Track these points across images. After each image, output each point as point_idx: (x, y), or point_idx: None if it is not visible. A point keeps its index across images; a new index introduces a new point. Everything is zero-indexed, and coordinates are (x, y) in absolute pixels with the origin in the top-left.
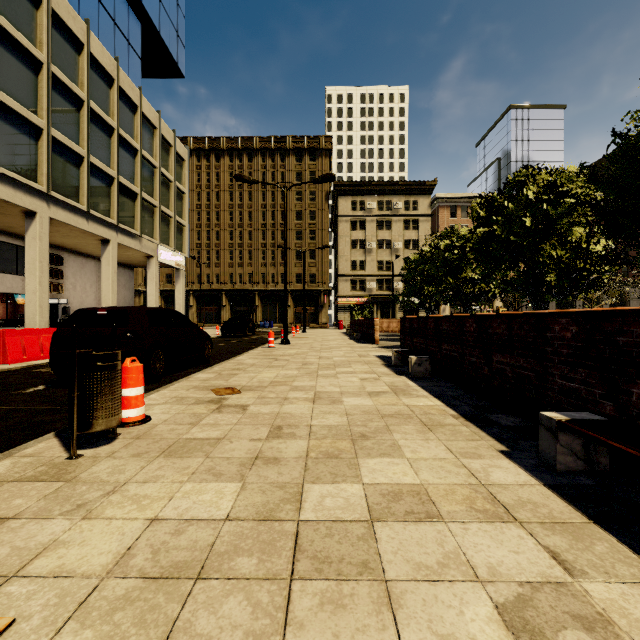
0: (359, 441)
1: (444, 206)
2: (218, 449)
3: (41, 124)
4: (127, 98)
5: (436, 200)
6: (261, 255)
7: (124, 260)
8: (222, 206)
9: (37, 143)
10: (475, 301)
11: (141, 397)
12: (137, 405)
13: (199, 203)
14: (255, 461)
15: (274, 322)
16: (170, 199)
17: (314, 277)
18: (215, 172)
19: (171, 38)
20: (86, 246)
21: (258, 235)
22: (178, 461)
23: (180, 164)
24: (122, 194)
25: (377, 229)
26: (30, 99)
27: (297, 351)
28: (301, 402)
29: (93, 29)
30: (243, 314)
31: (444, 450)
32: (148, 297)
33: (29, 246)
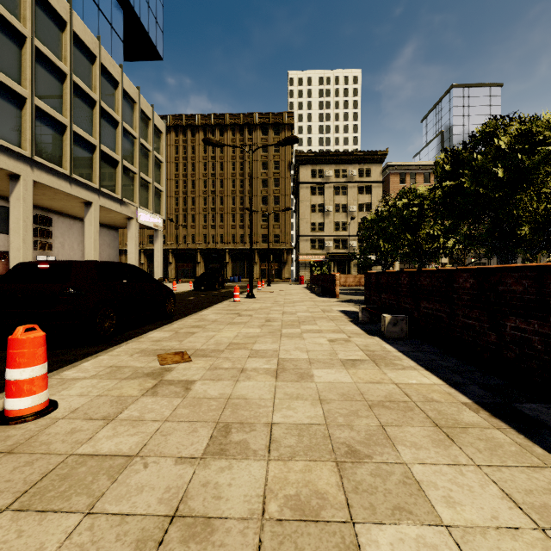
0: (348, 467)
1: (394, 173)
2: (117, 487)
3: (24, 93)
4: (108, 74)
5: (387, 168)
6: (231, 218)
7: (108, 222)
8: (197, 175)
9: (21, 111)
10: (433, 257)
11: (39, 379)
12: (32, 391)
13: (177, 173)
14: (168, 530)
15: (243, 277)
16: (149, 167)
17: (278, 237)
18: (191, 145)
19: (150, 24)
20: (72, 208)
21: (228, 200)
22: (30, 526)
23: (158, 136)
24: (104, 161)
25: (334, 194)
26: (14, 70)
27: (261, 305)
28: (261, 377)
29: (78, 12)
30: (215, 270)
31: (501, 498)
32: (129, 255)
33: (14, 207)
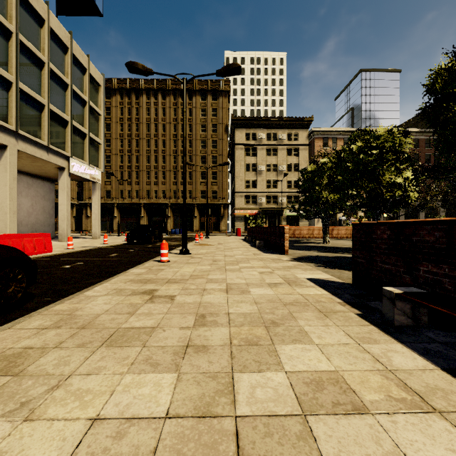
0: None
1: (319, 138)
2: None
3: None
4: (31, 8)
5: (312, 133)
6: (173, 175)
7: (39, 172)
8: (141, 135)
9: None
10: (394, 207)
11: None
12: None
13: (122, 132)
14: None
15: None
16: (84, 117)
17: (216, 193)
18: (135, 108)
19: None
20: None
21: (170, 159)
22: None
23: (96, 88)
24: (24, 102)
25: (266, 155)
26: None
27: (194, 269)
28: None
29: None
30: (158, 223)
31: None
32: (60, 206)
33: None
